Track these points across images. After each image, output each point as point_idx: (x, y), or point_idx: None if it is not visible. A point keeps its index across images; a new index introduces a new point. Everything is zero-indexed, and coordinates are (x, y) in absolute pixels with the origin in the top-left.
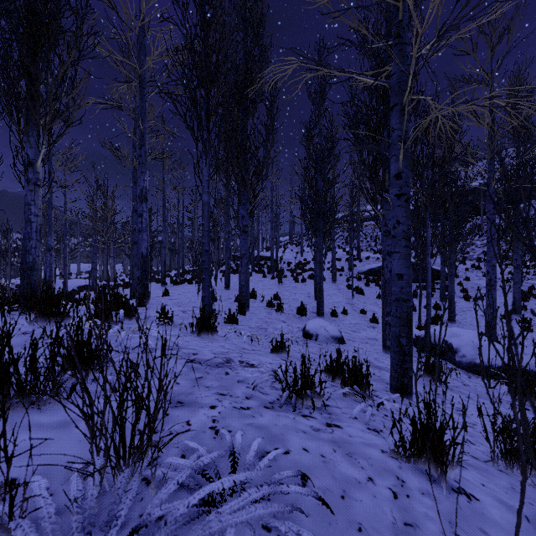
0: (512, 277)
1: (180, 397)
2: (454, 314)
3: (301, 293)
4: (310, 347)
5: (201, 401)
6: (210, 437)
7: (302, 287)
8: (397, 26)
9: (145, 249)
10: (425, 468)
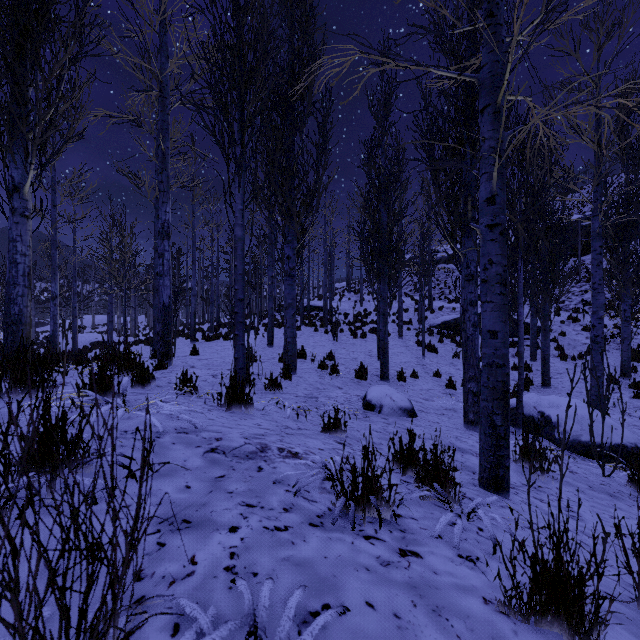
0: (618, 332)
1: (188, 511)
2: (549, 377)
3: (360, 351)
4: (372, 422)
5: (217, 518)
6: (224, 587)
7: (362, 344)
8: (489, 1)
9: (167, 298)
10: (553, 632)
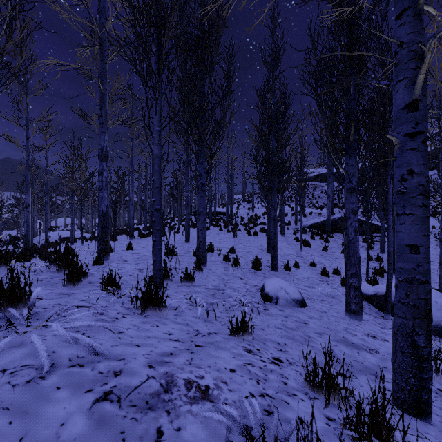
0: None
1: None
2: None
3: (254, 246)
4: (272, 315)
5: None
6: None
7: (255, 240)
8: None
9: (105, 207)
10: None
